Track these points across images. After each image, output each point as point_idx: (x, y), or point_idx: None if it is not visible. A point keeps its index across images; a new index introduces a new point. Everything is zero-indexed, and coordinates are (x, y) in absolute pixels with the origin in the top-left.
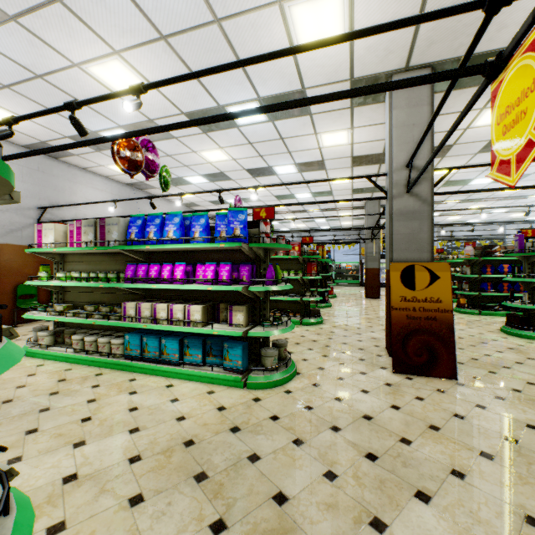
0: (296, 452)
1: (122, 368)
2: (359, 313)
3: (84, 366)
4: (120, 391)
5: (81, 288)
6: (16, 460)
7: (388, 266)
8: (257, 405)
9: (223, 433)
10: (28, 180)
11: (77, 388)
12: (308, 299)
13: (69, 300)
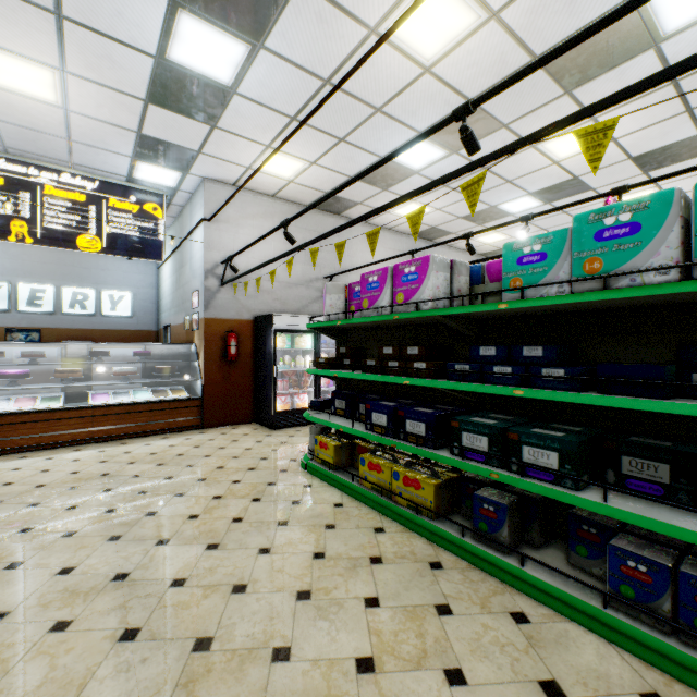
0: None
1: None
2: None
3: None
4: None
5: None
6: None
7: None
8: None
9: None
10: None
11: None
12: None
13: None
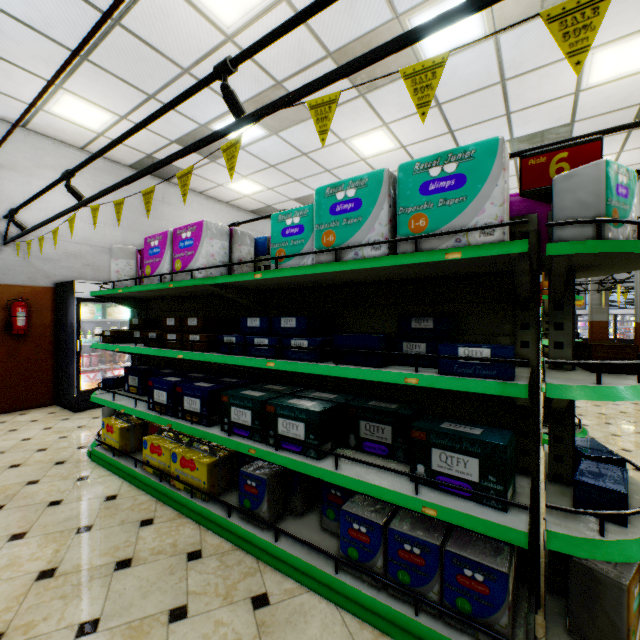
0: (598, 407)
1: None
2: None
3: None
4: None
5: None
6: None
7: (638, 319)
8: None
9: None
10: None
11: None
12: None
13: None
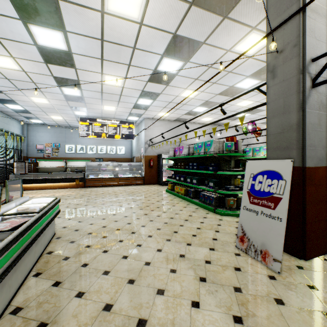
0: None
1: None
2: None
3: None
4: None
5: None
6: None
7: None
8: None
9: None
10: (242, 137)
11: None
12: None
13: None
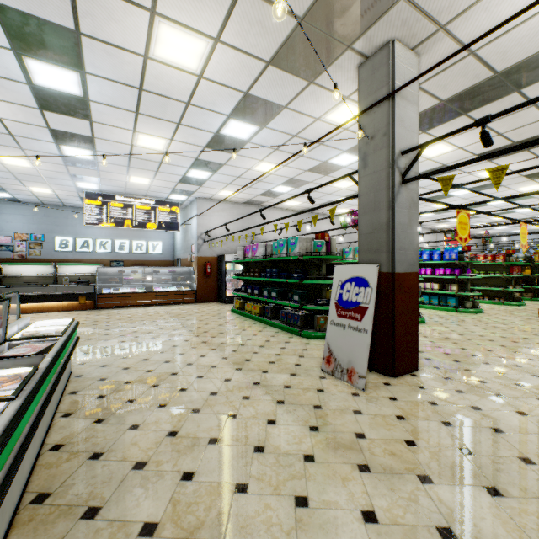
0: (470, 319)
1: None
2: None
3: None
4: None
5: None
6: None
7: None
8: (460, 314)
9: (447, 315)
10: (344, 231)
11: None
12: (508, 289)
13: None
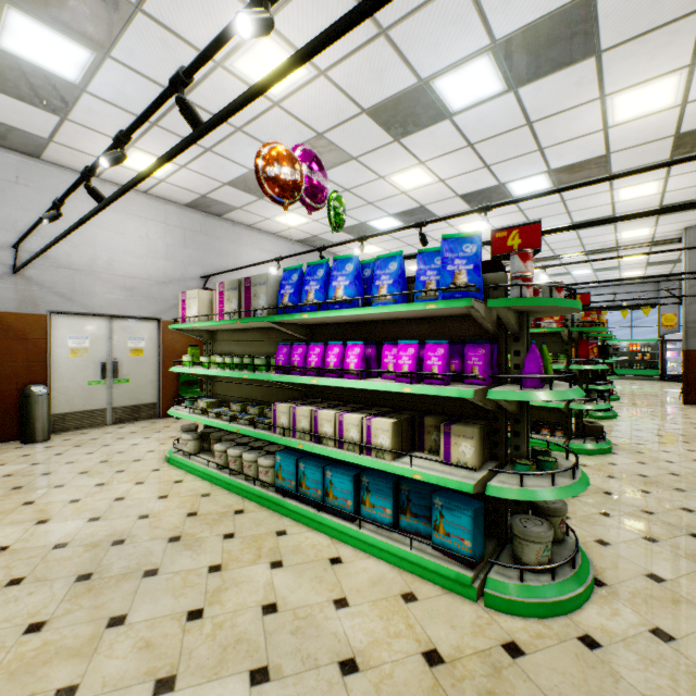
0: None
1: (270, 505)
2: (685, 435)
3: (226, 492)
4: (259, 556)
5: (230, 378)
6: (66, 694)
7: None
8: (516, 672)
9: None
10: (190, 245)
11: (204, 534)
12: (580, 407)
13: (218, 393)
